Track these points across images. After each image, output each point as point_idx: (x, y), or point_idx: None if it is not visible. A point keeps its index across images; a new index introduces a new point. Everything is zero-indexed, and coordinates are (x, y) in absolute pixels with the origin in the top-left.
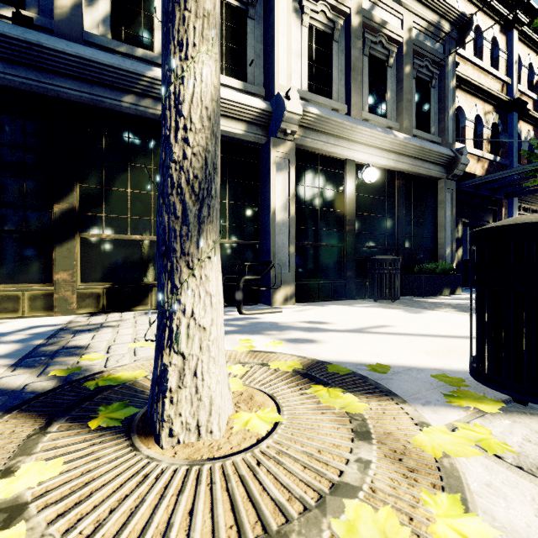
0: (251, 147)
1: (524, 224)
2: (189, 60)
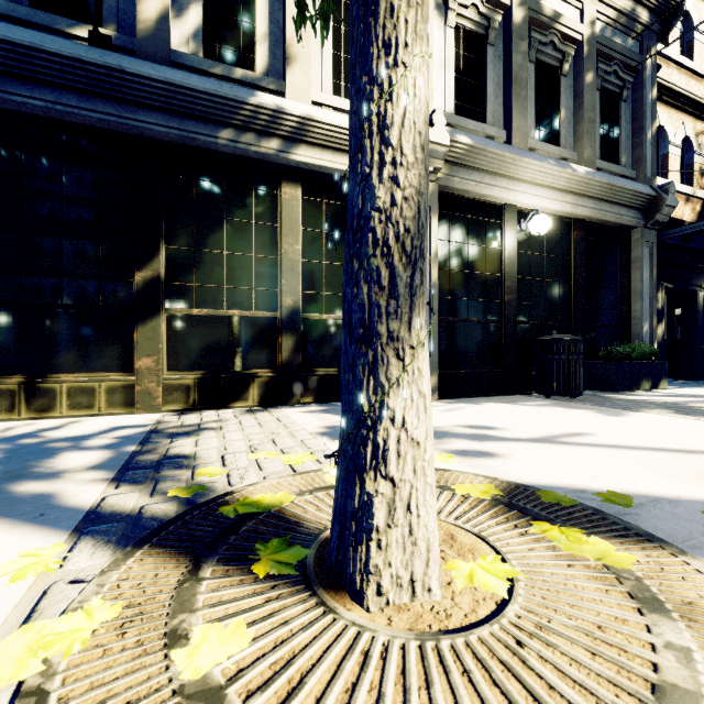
0: None
1: None
2: (399, 67)
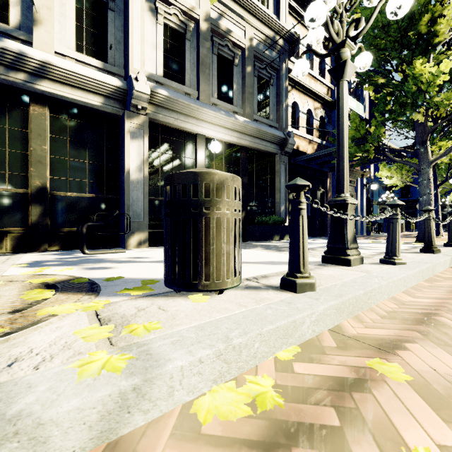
0: (112, 117)
1: (170, 175)
2: None
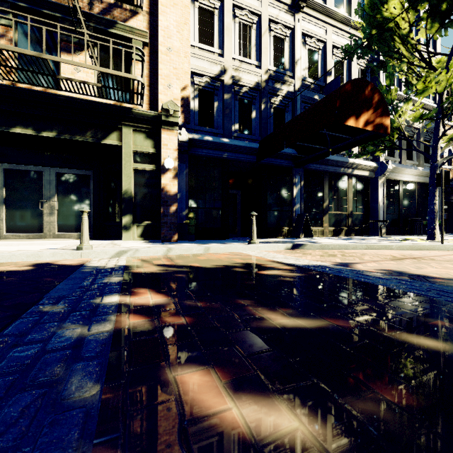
0: (367, 178)
1: None
2: (437, 198)
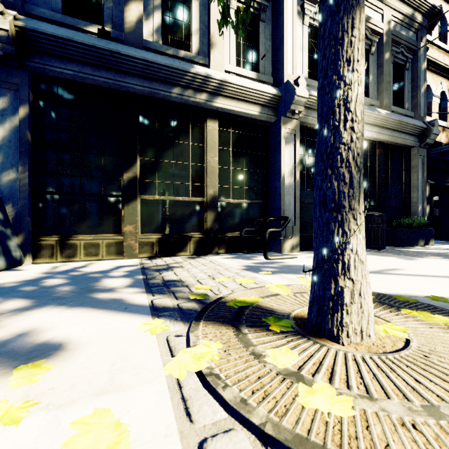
0: (262, 125)
1: None
2: (354, 72)
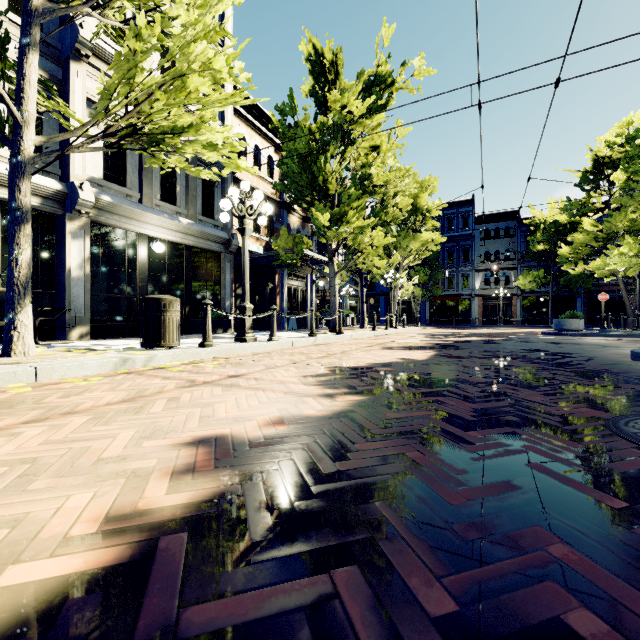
0: (47, 215)
1: (146, 298)
2: (21, 249)
